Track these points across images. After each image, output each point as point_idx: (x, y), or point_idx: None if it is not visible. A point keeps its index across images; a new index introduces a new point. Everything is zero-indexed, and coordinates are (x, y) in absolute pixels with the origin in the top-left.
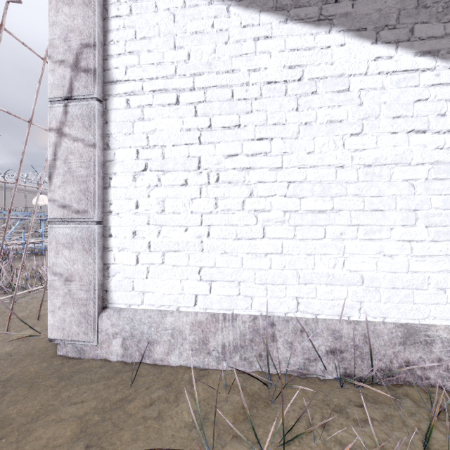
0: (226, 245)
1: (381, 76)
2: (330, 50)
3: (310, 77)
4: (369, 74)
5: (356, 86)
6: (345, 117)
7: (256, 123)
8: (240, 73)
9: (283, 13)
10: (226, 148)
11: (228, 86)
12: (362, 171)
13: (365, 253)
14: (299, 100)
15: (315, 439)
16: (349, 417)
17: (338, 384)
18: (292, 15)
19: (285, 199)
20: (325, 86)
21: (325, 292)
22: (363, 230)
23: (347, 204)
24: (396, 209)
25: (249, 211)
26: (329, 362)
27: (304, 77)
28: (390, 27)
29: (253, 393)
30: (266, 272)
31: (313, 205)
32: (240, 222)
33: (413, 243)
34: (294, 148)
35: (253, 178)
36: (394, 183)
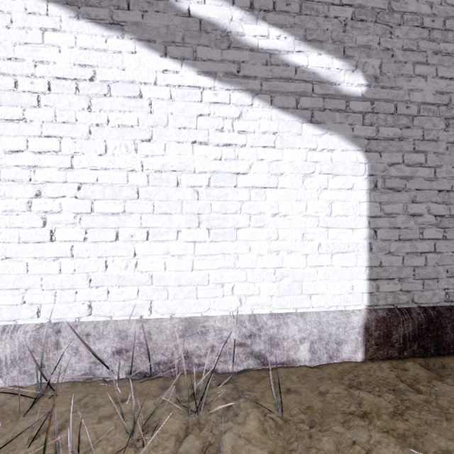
0: (8, 249)
1: (169, 89)
2: (122, 55)
3: (102, 79)
4: (159, 84)
5: (146, 95)
6: (136, 123)
7: (44, 119)
8: (26, 63)
9: (74, 9)
10: (8, 143)
11: (11, 74)
12: (152, 176)
13: (155, 254)
14: (90, 100)
15: (29, 448)
16: (97, 415)
17: (119, 384)
18: (83, 13)
19: (76, 200)
20: (117, 90)
21: (117, 293)
22: (153, 233)
23: (138, 207)
24: (182, 213)
25: (36, 213)
26: (115, 362)
27: (96, 78)
28: (177, 44)
29: (10, 409)
30: (56, 277)
31: (105, 208)
32: (25, 224)
33: (196, 244)
34: (85, 148)
35: (40, 178)
36: (180, 189)
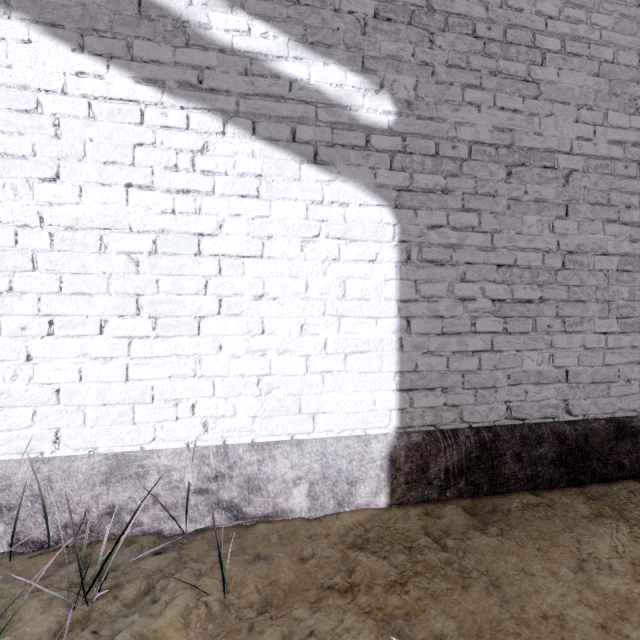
0: None
1: (88, 101)
2: (8, 44)
3: None
4: (70, 94)
5: (49, 109)
6: (32, 152)
7: None
8: None
9: None
10: None
11: None
12: (59, 235)
13: (63, 356)
14: None
15: None
16: None
17: None
18: None
19: None
20: None
21: None
22: (61, 323)
23: (35, 283)
24: (110, 293)
25: None
26: None
27: None
28: (101, 33)
29: None
30: None
31: None
32: None
33: (133, 340)
34: None
35: None
36: (107, 256)
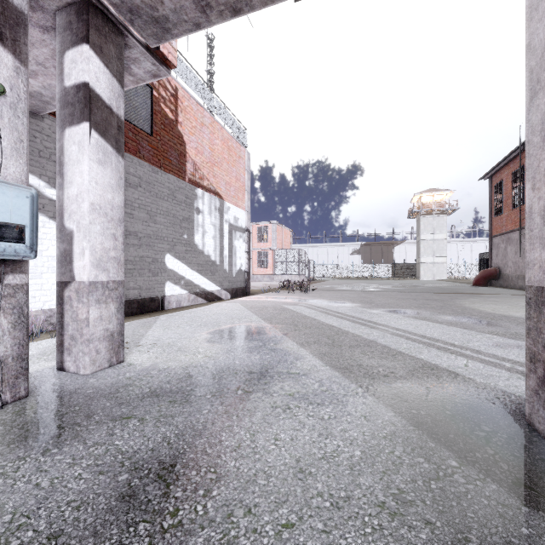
0: None
1: None
2: None
3: None
4: None
5: None
6: None
7: None
8: None
9: None
10: None
11: None
12: None
13: None
14: None
15: None
16: None
17: None
18: None
19: None
20: None
21: None
22: None
23: None
24: None
25: None
26: None
27: None
28: None
29: None
30: None
31: None
32: None
33: None
34: None
35: None
36: None
